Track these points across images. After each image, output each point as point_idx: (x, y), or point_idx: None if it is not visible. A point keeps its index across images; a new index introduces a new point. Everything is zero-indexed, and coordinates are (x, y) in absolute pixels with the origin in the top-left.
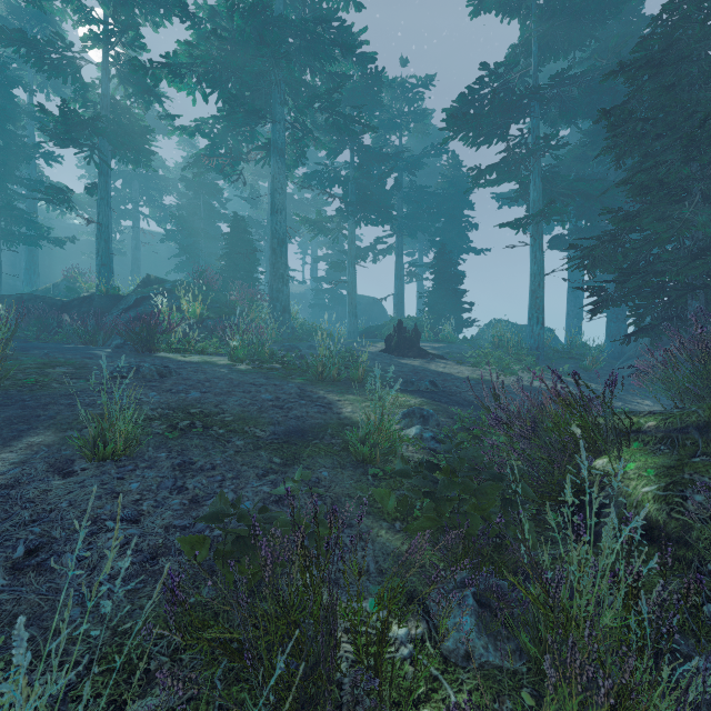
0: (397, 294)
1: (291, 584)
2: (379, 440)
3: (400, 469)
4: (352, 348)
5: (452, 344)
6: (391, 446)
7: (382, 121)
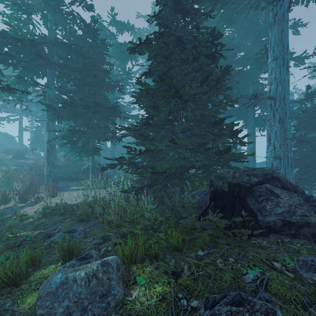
0: (20, 137)
1: (2, 174)
2: (10, 170)
3: (12, 170)
4: (0, 157)
5: (37, 156)
6: (12, 171)
7: (12, 74)
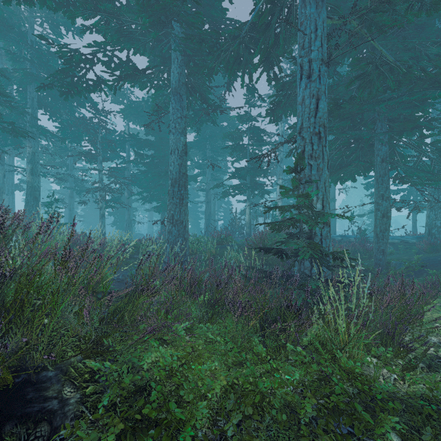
0: None
1: None
2: None
3: None
4: None
5: None
6: None
7: None
